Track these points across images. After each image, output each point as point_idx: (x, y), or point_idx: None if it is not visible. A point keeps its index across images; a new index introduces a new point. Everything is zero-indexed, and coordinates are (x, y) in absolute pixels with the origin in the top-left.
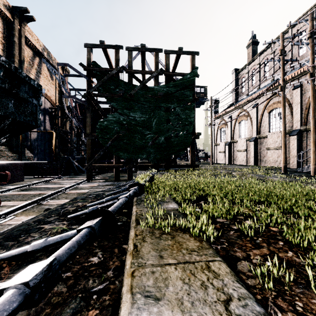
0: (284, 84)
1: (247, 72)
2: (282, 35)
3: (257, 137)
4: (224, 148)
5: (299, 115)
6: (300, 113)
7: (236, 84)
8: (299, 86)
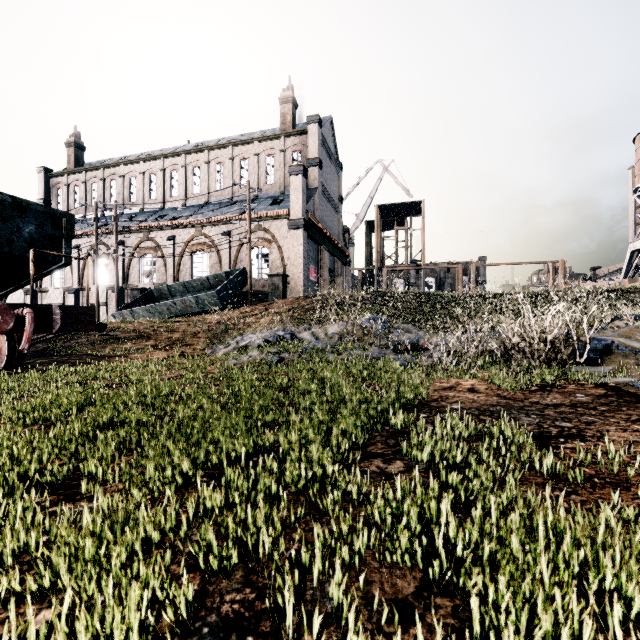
0: (97, 249)
1: (67, 184)
2: (96, 204)
3: (79, 289)
4: (24, 300)
5: (122, 273)
6: (123, 271)
7: (47, 193)
8: (122, 243)
